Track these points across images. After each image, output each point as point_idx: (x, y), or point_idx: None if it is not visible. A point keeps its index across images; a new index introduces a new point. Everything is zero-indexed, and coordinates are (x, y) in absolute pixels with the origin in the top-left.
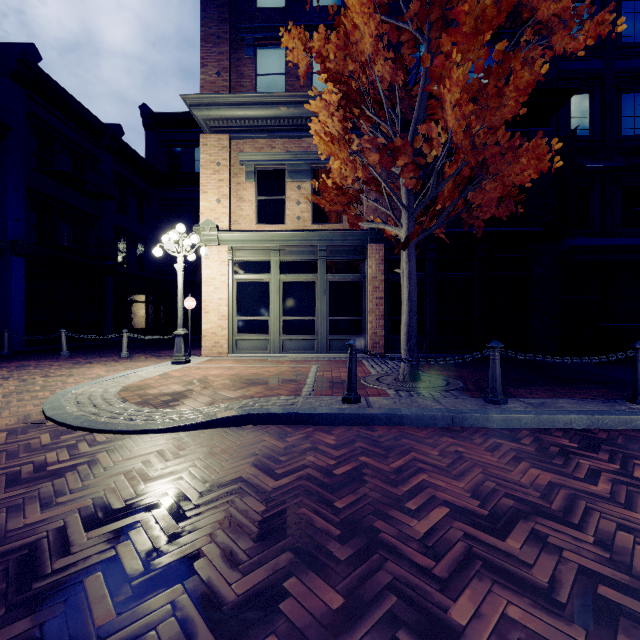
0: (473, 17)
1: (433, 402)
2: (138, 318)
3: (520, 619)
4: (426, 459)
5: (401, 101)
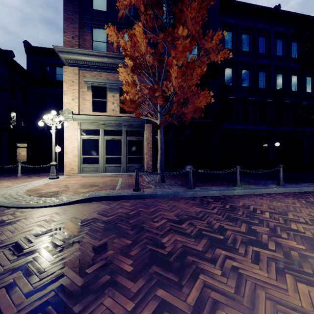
0: (182, 45)
1: (168, 189)
2: (22, 156)
3: (180, 239)
4: (163, 207)
5: (158, 67)
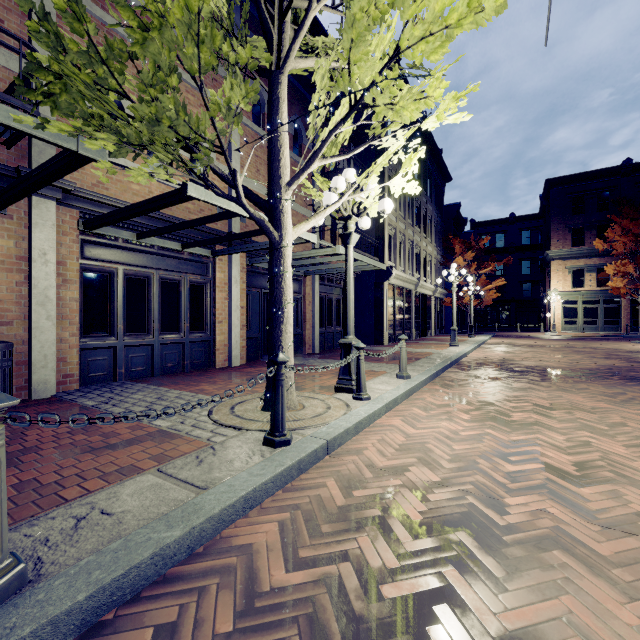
0: None
1: None
2: None
3: None
4: None
5: (638, 268)
